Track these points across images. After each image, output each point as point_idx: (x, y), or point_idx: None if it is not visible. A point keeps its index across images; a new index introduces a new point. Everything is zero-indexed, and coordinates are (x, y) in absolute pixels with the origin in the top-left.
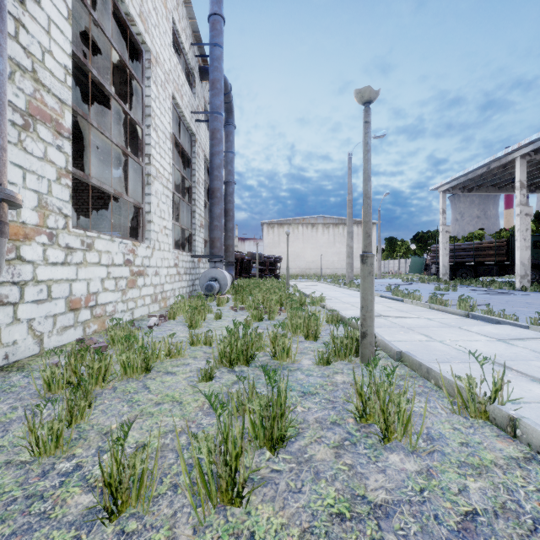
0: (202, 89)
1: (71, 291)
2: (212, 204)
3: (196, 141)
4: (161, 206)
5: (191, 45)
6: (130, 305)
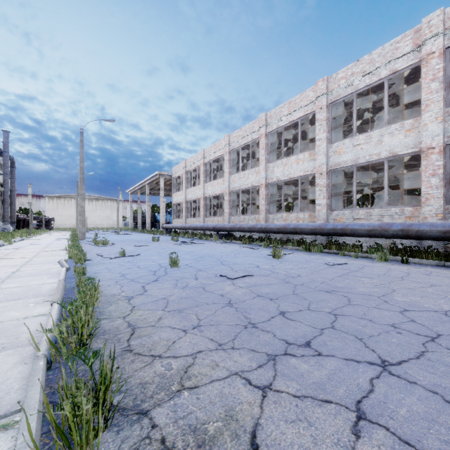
0: None
1: None
2: (4, 204)
3: None
4: None
5: None
6: None
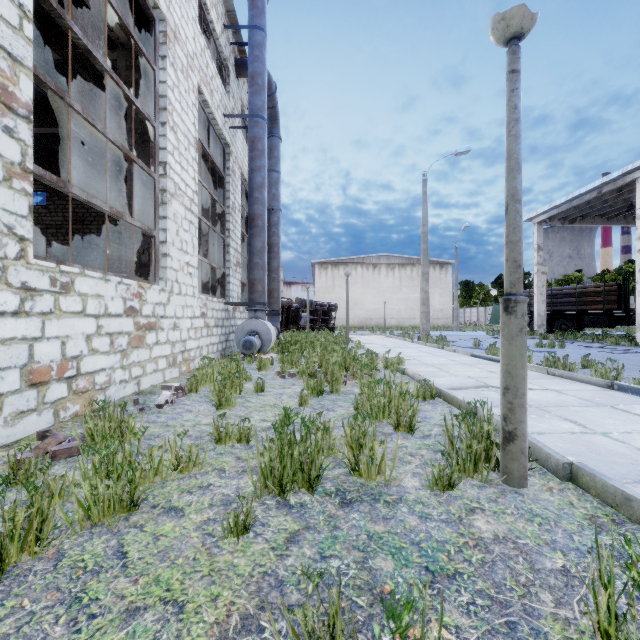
0: (239, 88)
1: (31, 356)
2: (251, 235)
3: (230, 154)
4: (182, 235)
5: (224, 28)
6: (134, 372)
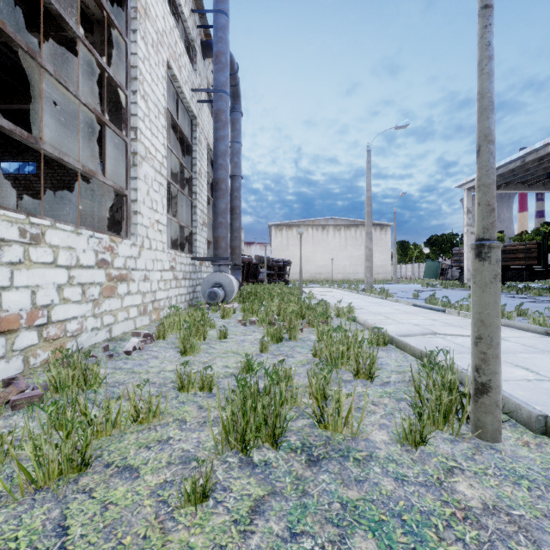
0: (205, 67)
1: None
2: (215, 198)
3: (197, 125)
4: (152, 195)
5: (191, 12)
6: (106, 320)
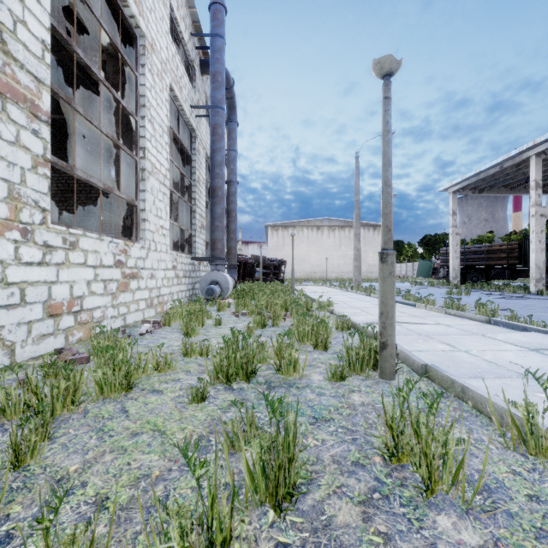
0: (203, 83)
1: (50, 295)
2: (213, 203)
3: (196, 137)
4: (157, 204)
5: (190, 36)
6: (121, 311)
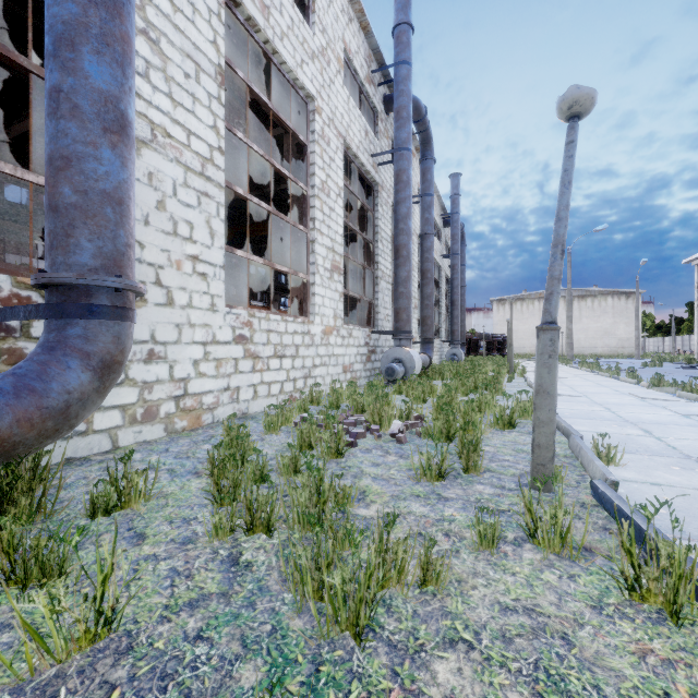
0: (444, 231)
1: None
2: (452, 309)
3: (441, 270)
4: None
5: (440, 216)
6: None
